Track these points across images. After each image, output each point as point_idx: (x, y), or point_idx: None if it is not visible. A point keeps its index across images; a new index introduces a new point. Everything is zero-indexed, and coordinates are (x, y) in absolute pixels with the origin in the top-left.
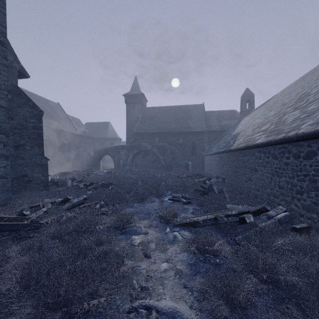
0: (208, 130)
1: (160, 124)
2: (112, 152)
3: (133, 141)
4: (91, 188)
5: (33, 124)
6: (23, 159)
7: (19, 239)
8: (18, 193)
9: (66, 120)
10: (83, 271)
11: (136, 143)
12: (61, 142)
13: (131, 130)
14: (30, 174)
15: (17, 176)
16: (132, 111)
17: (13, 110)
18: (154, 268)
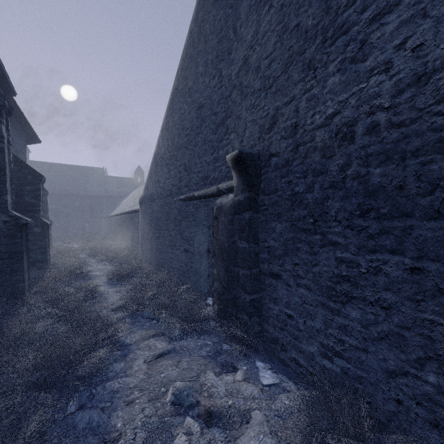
0: (107, 195)
1: (51, 184)
2: None
3: None
4: None
5: None
6: None
7: None
8: None
9: None
10: None
11: None
12: None
13: None
14: None
15: None
16: None
17: None
18: None
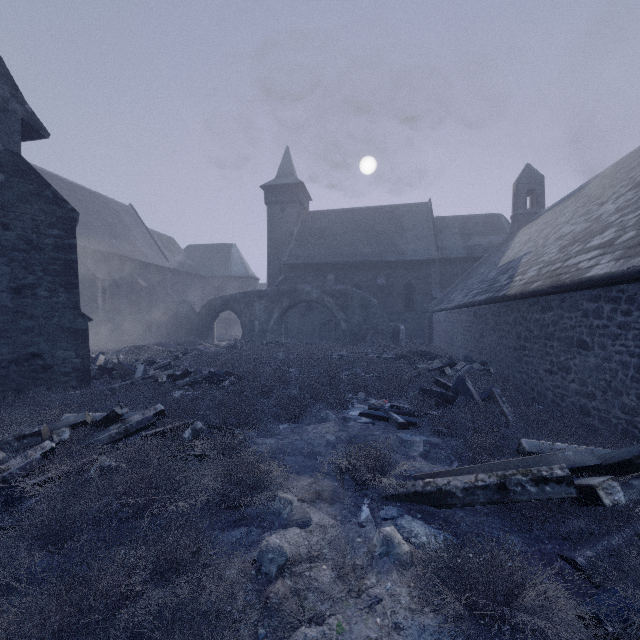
0: (441, 257)
1: (337, 245)
2: (239, 305)
3: (281, 282)
4: (184, 383)
5: (54, 240)
6: (32, 318)
7: None
8: (21, 395)
9: (145, 240)
10: None
11: (288, 286)
12: (134, 284)
13: (278, 260)
14: (48, 351)
15: (17, 357)
16: (280, 220)
17: (8, 208)
18: None
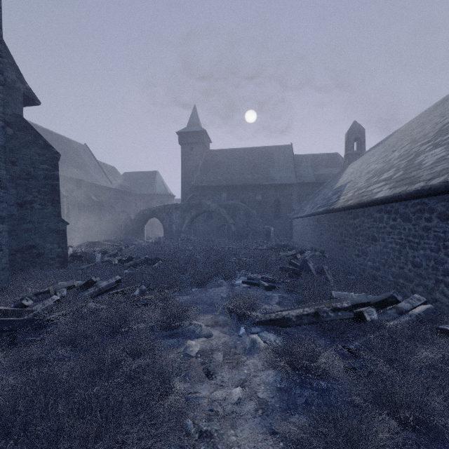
0: (298, 182)
1: (229, 173)
2: (162, 214)
3: (191, 198)
4: (129, 265)
5: (44, 172)
6: (31, 222)
7: (14, 345)
8: (23, 272)
9: (96, 169)
10: (105, 404)
11: (195, 201)
12: (89, 199)
13: (188, 183)
14: (41, 244)
15: (21, 248)
16: (190, 156)
17: (15, 151)
18: (222, 397)
